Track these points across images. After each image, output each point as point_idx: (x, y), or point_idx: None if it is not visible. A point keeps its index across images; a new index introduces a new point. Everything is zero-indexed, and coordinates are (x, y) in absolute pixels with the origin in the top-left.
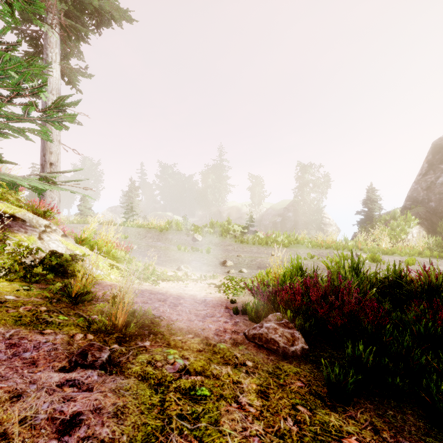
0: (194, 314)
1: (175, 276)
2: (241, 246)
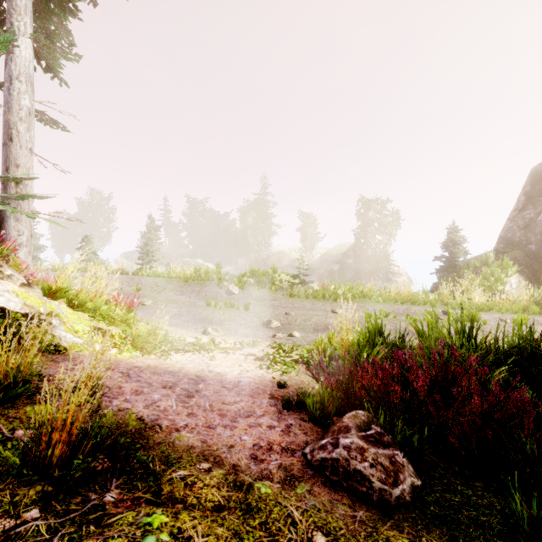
0: (217, 413)
1: (196, 344)
2: (291, 301)
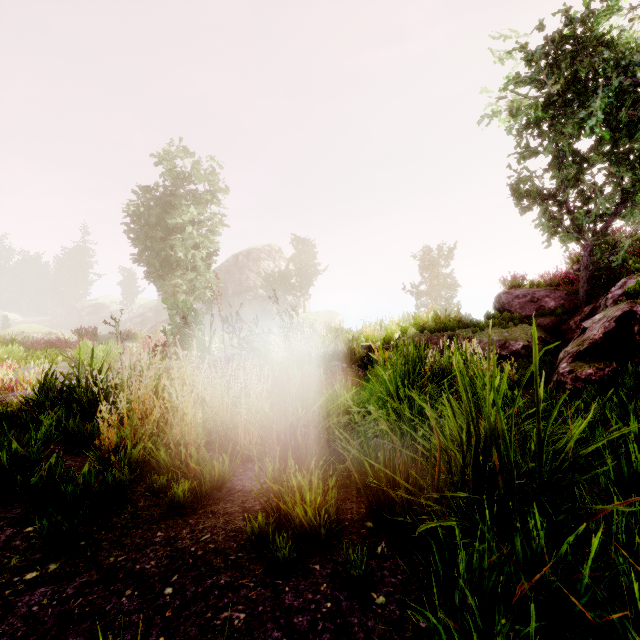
0: None
1: None
2: None
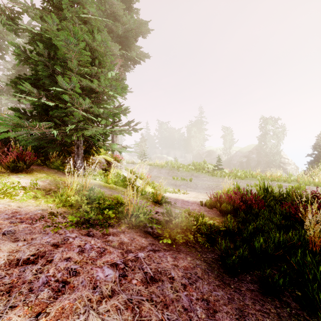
0: (183, 203)
1: (173, 190)
2: (212, 178)
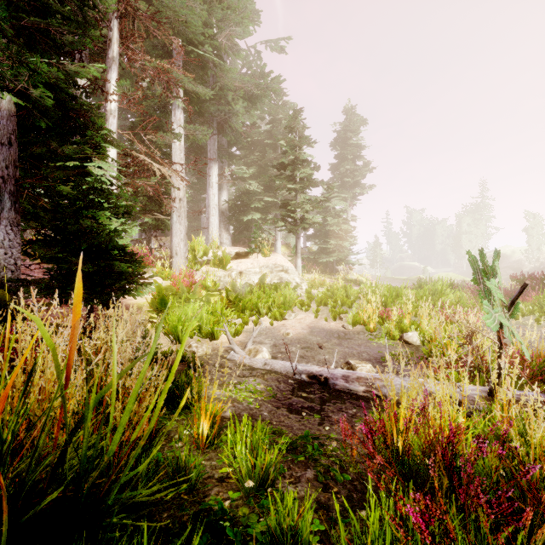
0: None
1: None
2: None
